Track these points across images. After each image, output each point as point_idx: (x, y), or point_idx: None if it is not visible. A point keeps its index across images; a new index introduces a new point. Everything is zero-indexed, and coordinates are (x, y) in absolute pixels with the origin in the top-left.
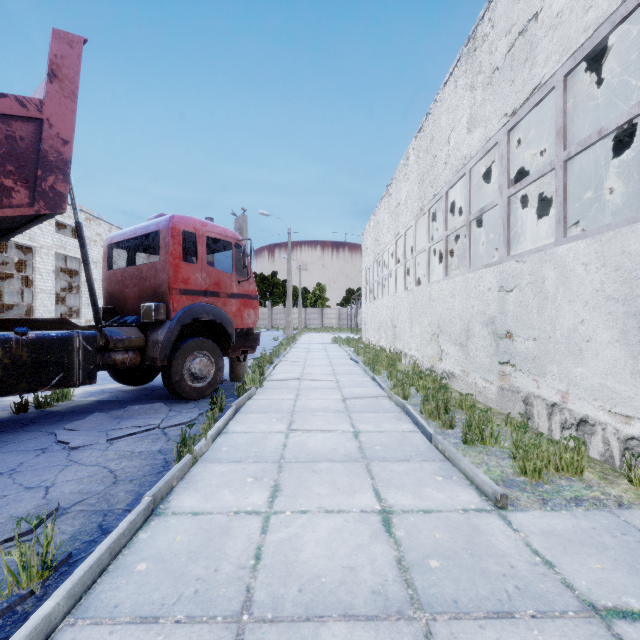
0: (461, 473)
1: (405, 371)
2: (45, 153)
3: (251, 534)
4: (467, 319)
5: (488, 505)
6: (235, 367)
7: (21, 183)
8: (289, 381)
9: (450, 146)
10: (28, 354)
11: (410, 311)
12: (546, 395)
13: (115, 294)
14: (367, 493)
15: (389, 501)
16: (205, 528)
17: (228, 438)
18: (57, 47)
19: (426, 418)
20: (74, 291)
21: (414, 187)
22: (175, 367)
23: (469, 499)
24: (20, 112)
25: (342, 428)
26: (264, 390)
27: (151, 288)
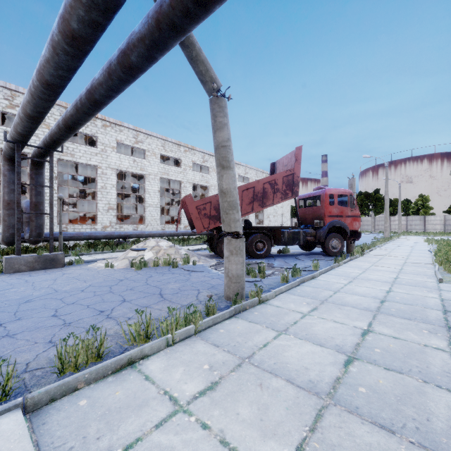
0: (437, 278)
1: None
2: (294, 182)
3: (356, 274)
4: None
5: (436, 282)
6: (348, 247)
7: (290, 191)
8: (377, 256)
9: None
10: (291, 235)
11: None
12: None
13: (302, 217)
14: (393, 275)
15: (400, 277)
16: (345, 272)
17: (348, 264)
18: (297, 152)
19: (444, 270)
20: (260, 212)
21: None
22: (326, 243)
23: (430, 281)
24: (290, 173)
25: (395, 267)
26: (363, 257)
27: (317, 215)
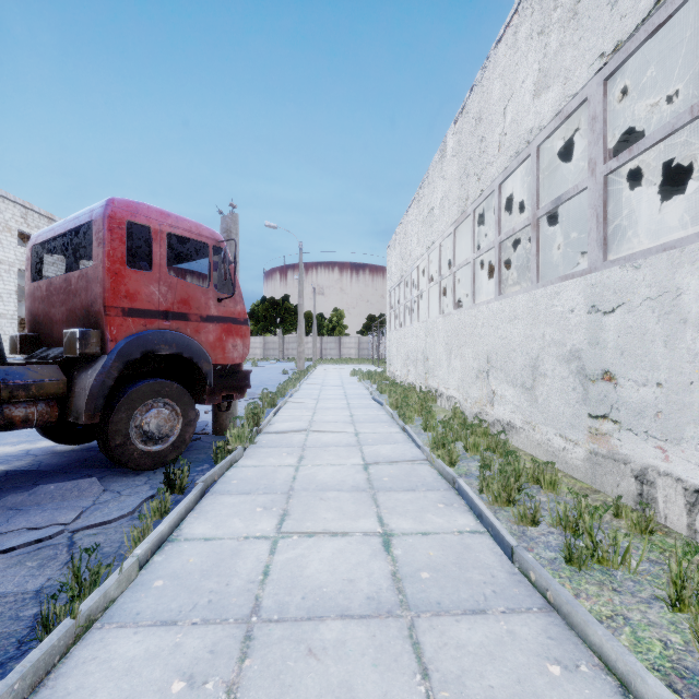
0: (591, 650)
1: (445, 419)
2: None
3: None
4: (534, 352)
5: None
6: (219, 416)
7: None
8: (293, 434)
9: (506, 121)
10: None
11: (448, 340)
12: (683, 473)
13: (39, 316)
14: None
15: None
16: None
17: (173, 554)
18: None
19: (490, 503)
20: None
21: (453, 185)
22: (115, 424)
23: None
24: None
25: (364, 527)
26: (256, 449)
27: (81, 307)
